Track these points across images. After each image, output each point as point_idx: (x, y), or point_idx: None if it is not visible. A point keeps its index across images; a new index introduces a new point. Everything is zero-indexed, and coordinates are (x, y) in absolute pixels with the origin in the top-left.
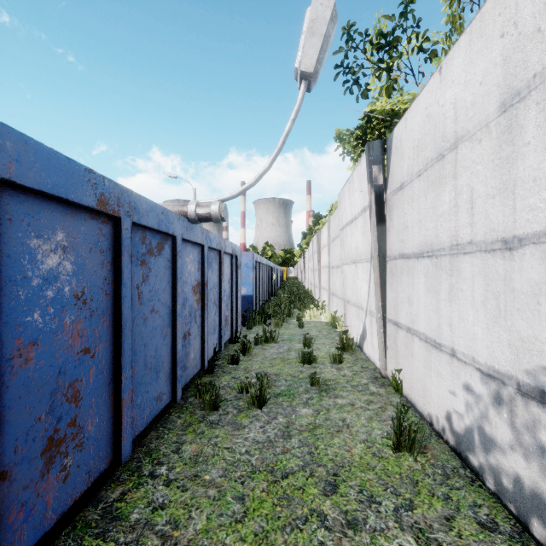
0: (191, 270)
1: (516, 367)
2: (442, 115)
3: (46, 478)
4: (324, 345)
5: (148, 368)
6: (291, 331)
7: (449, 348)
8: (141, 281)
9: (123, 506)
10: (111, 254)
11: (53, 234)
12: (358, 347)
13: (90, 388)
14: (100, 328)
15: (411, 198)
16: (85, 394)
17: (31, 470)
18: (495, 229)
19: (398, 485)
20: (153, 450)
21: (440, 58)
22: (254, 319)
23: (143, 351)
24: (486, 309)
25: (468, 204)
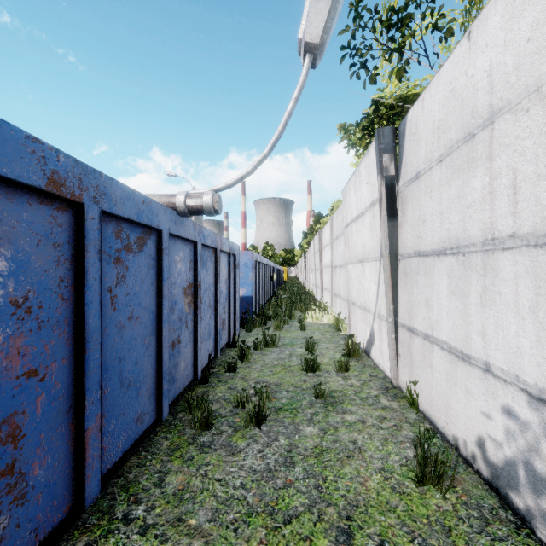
0: (181, 270)
1: None
2: (471, 87)
3: None
4: (328, 350)
5: (124, 386)
6: (292, 334)
7: (481, 362)
8: (114, 283)
9: None
10: (71, 249)
11: None
12: (365, 352)
13: (38, 421)
14: (53, 342)
15: (430, 188)
16: (30, 429)
17: None
18: None
19: (427, 533)
20: (131, 483)
21: (450, 46)
22: (254, 321)
23: (118, 366)
24: (537, 317)
25: (510, 189)
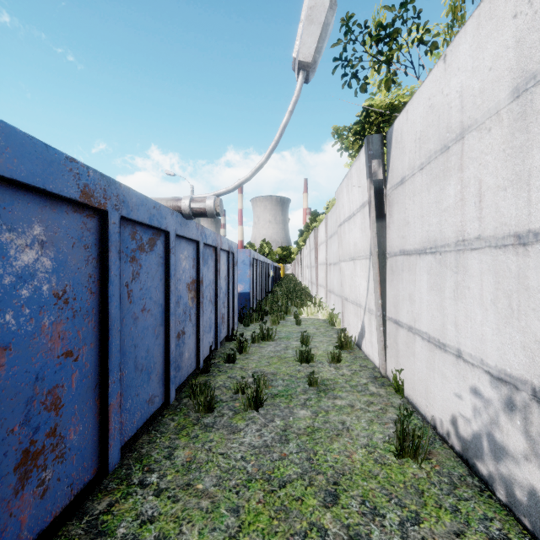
0: (185, 267)
1: (531, 371)
2: (446, 105)
3: (20, 495)
4: (322, 343)
5: (138, 370)
6: (288, 328)
7: (454, 349)
8: (130, 279)
9: (109, 519)
10: (97, 250)
11: (29, 227)
12: (356, 345)
13: (73, 394)
14: (84, 329)
15: (413, 192)
16: (67, 401)
17: (3, 488)
18: (506, 223)
19: (403, 495)
20: (144, 456)
21: (439, 53)
22: (251, 316)
23: (133, 353)
24: (497, 308)
25: (476, 197)
